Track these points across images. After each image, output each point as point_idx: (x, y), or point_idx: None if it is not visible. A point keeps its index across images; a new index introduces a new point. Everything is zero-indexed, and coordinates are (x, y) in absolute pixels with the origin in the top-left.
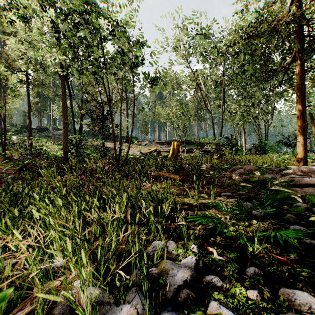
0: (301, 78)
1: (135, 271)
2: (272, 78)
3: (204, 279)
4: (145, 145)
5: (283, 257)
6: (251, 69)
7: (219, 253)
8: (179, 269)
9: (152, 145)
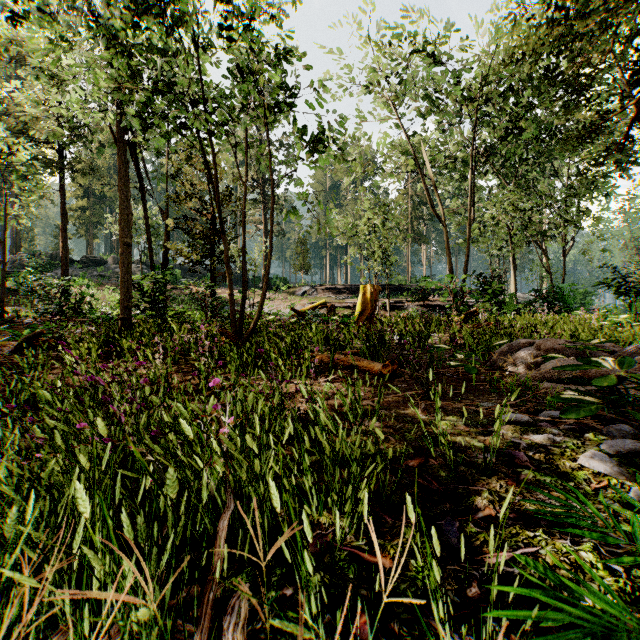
0: None
1: None
2: (598, 134)
3: None
4: (304, 295)
5: None
6: (533, 127)
7: None
8: None
9: (318, 294)
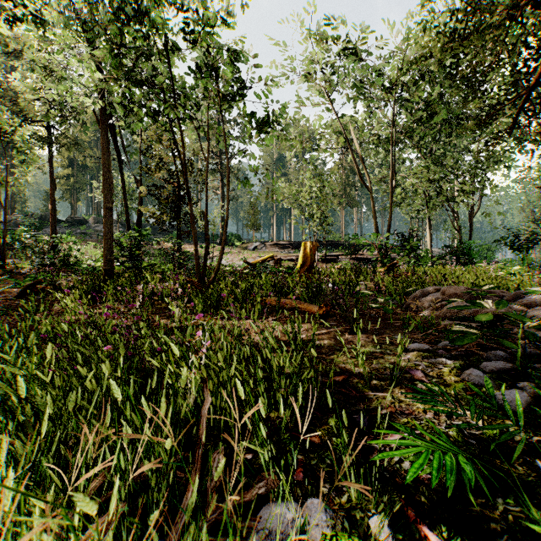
0: None
1: None
2: (493, 120)
3: None
4: (255, 250)
5: None
6: (445, 111)
7: None
8: None
9: (267, 249)
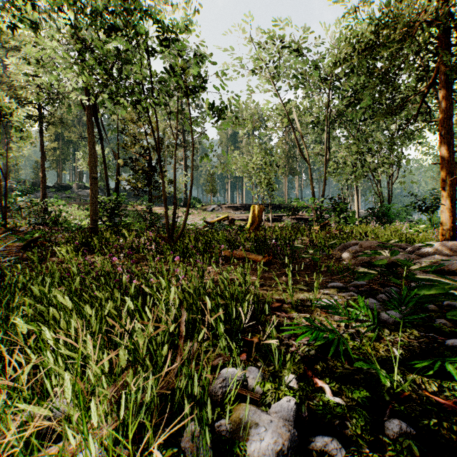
0: (448, 109)
1: (190, 429)
2: (401, 110)
3: (313, 444)
4: (212, 211)
5: (444, 399)
6: (368, 98)
7: (335, 391)
8: (269, 427)
9: (222, 210)
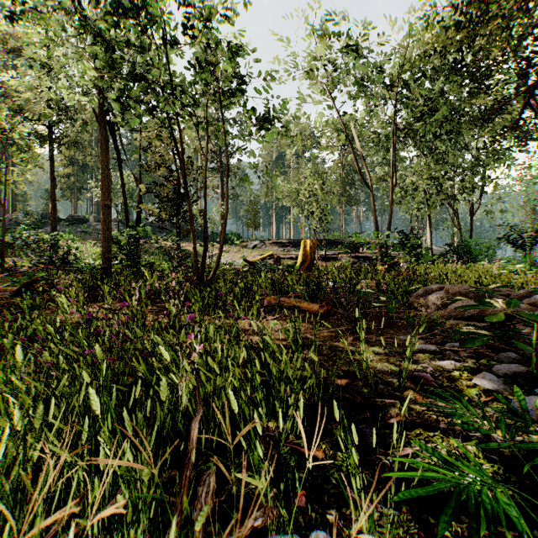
0: None
1: None
2: (497, 115)
3: None
4: (254, 248)
5: None
6: (445, 108)
7: None
8: None
9: (266, 247)
